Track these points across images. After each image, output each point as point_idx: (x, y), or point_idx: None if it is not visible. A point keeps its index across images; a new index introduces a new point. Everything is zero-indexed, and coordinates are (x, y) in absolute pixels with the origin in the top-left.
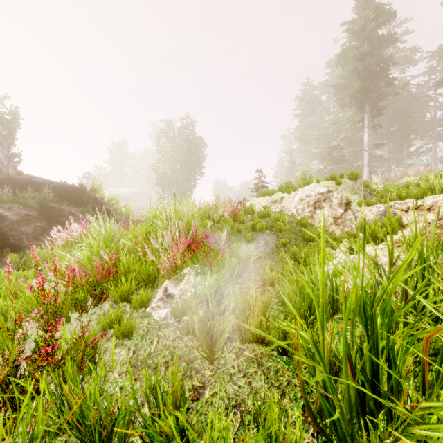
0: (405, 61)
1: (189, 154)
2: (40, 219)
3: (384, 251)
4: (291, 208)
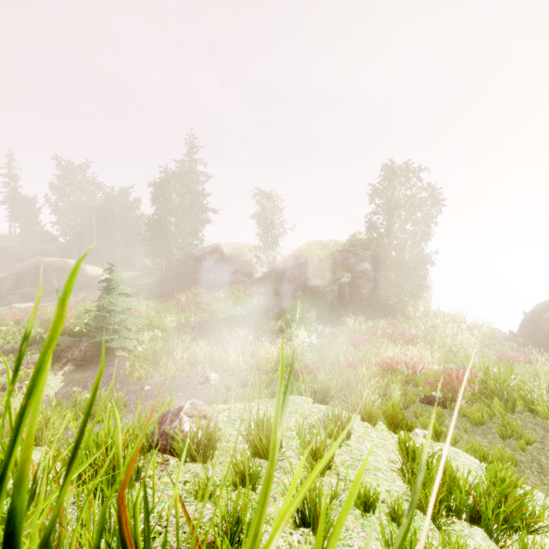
0: None
1: None
2: None
3: None
4: None
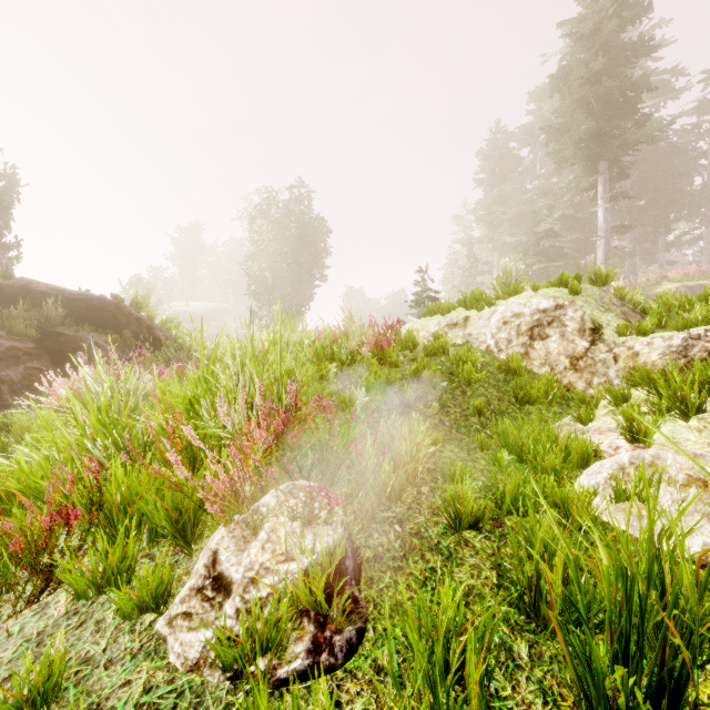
0: (661, 91)
1: (302, 244)
2: (37, 355)
3: (707, 436)
4: (484, 338)
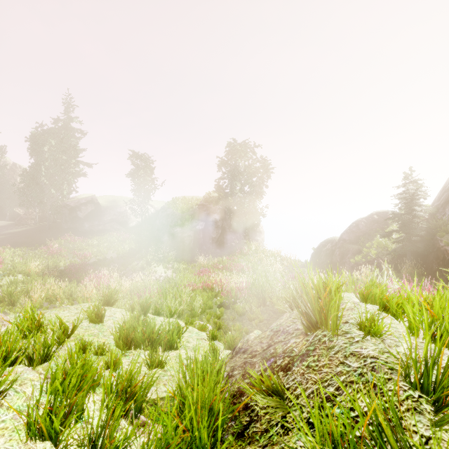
0: None
1: None
2: None
3: None
4: None
